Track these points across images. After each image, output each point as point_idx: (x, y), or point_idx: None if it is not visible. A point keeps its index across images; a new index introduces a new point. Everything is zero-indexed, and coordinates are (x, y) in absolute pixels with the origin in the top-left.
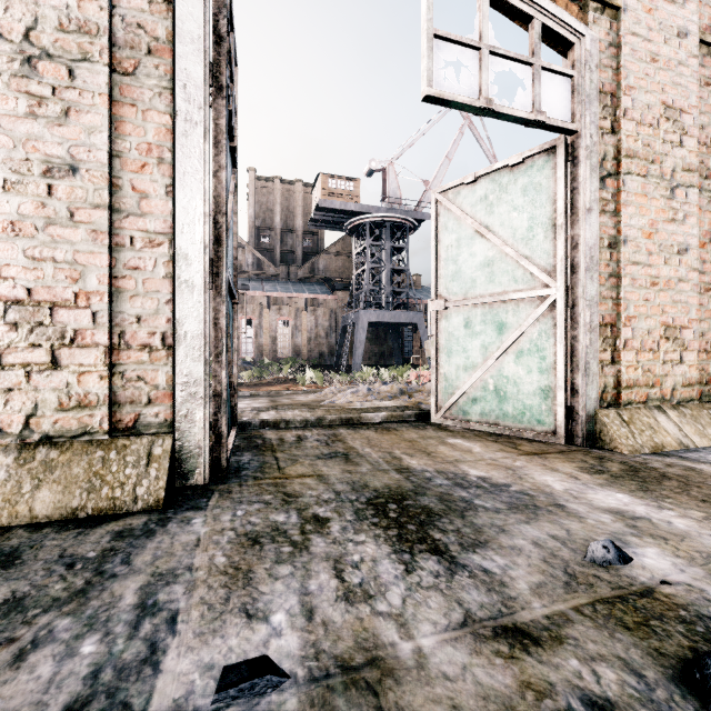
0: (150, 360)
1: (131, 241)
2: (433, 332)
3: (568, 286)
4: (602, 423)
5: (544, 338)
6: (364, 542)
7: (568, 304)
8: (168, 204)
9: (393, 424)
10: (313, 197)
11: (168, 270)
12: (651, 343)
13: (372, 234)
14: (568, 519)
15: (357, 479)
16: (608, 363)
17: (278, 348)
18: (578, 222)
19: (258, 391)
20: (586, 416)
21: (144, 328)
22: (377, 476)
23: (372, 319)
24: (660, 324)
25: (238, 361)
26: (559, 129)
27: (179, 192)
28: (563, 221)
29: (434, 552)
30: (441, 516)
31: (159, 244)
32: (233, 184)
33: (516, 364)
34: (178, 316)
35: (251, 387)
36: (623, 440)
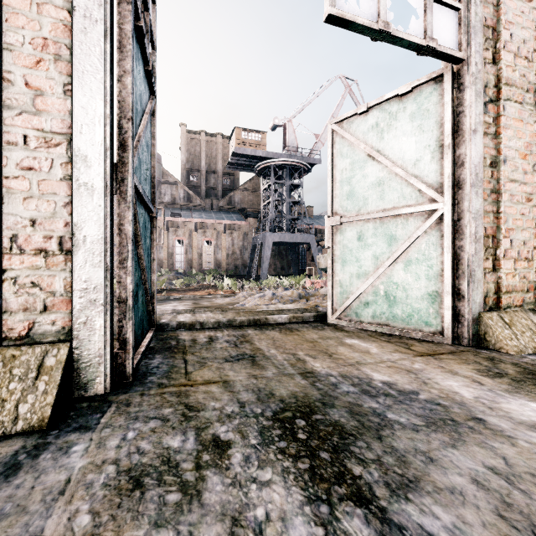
0: (46, 265)
1: (24, 140)
2: (330, 245)
3: (454, 200)
4: (487, 325)
5: (432, 248)
6: (271, 483)
7: (454, 218)
8: (66, 104)
9: (295, 325)
10: (230, 145)
11: (66, 172)
12: (526, 253)
13: (276, 175)
14: (496, 440)
15: (262, 386)
16: (489, 271)
17: (203, 262)
18: (464, 142)
19: (185, 295)
20: (471, 318)
21: (40, 231)
22: (282, 381)
23: (276, 239)
24: (533, 236)
25: (172, 272)
26: (447, 57)
27: (77, 91)
28: (450, 142)
29: (358, 501)
30: (356, 436)
31: (56, 145)
32: (150, 107)
33: (404, 272)
34: (76, 219)
35: (180, 292)
36: (508, 341)
